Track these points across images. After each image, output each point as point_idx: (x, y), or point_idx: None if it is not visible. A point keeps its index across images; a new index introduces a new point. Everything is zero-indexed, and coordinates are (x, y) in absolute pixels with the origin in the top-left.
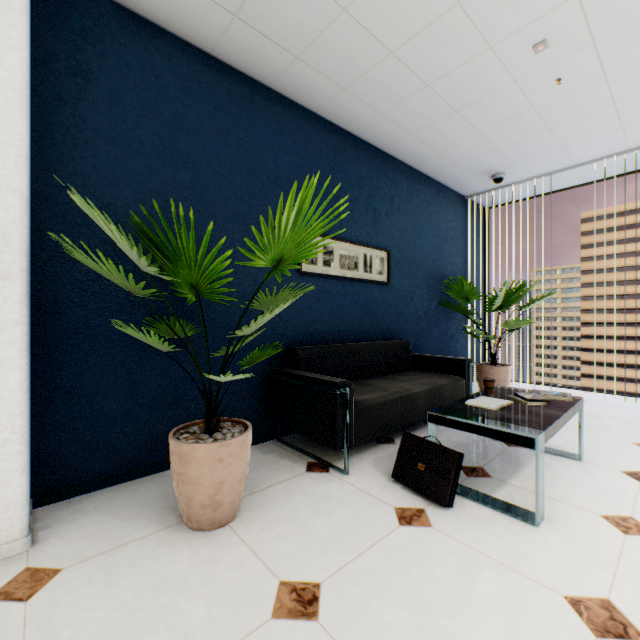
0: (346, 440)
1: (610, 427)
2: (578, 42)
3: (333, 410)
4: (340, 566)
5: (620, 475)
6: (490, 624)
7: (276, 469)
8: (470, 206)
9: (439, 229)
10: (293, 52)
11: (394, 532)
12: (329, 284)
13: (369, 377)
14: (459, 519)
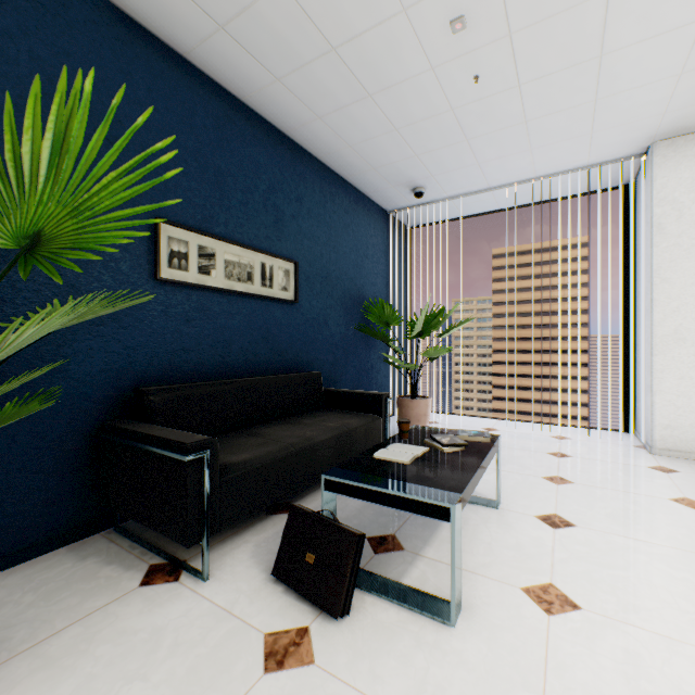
0: (205, 529)
1: (522, 460)
2: (496, 30)
3: (183, 486)
4: None
5: (536, 522)
6: None
7: (87, 590)
8: (392, 223)
9: (358, 243)
10: None
11: (252, 692)
12: (209, 299)
13: (265, 423)
14: (355, 637)
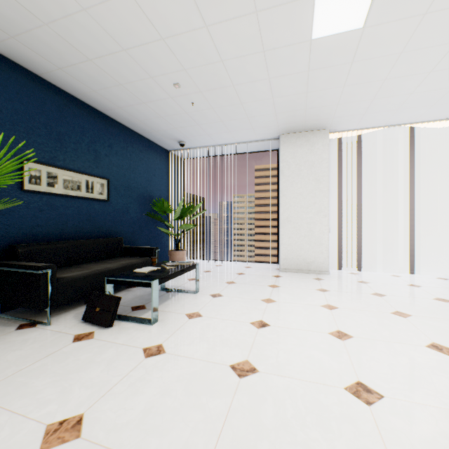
0: (49, 303)
1: (222, 276)
2: (194, 89)
3: (38, 284)
4: (16, 372)
5: (208, 296)
6: (98, 368)
7: None
8: (172, 156)
9: (149, 168)
10: (7, 32)
11: (67, 346)
12: (54, 199)
13: (87, 263)
14: (113, 331)
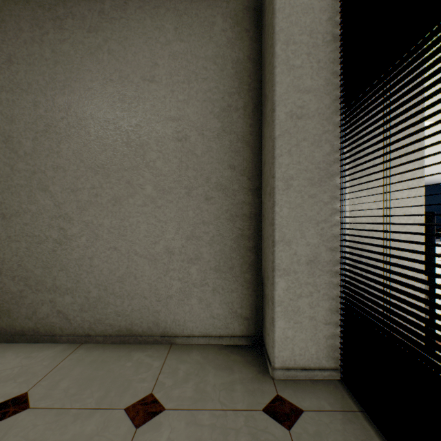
0: None
1: None
2: None
3: None
4: None
5: None
6: None
7: None
8: None
9: None
10: None
11: None
12: None
13: None
14: None
